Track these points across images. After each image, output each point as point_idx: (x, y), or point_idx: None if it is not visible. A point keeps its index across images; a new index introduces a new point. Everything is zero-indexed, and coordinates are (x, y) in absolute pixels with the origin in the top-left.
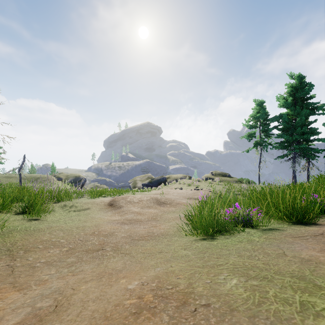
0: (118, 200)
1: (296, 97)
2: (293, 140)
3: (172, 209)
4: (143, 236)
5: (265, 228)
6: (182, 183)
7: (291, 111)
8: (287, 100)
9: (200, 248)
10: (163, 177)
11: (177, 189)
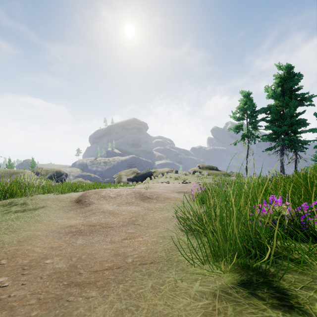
0: (89, 195)
1: (284, 88)
2: (281, 132)
3: (159, 205)
4: (100, 270)
5: None
6: (169, 176)
7: (280, 102)
8: (275, 92)
9: None
10: (149, 172)
11: (163, 183)
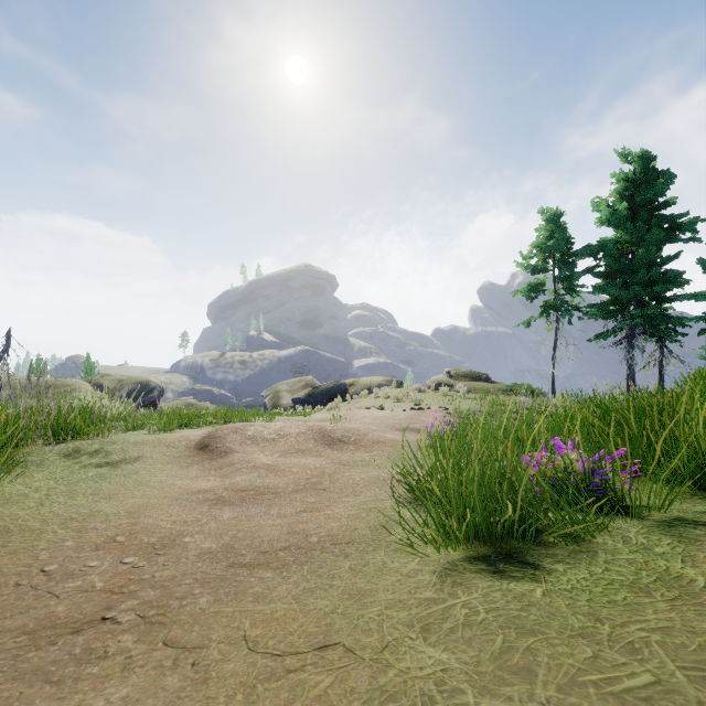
0: (223, 436)
1: (635, 202)
2: (628, 298)
3: (362, 456)
4: (271, 551)
5: (663, 518)
6: (383, 395)
7: (626, 233)
8: (615, 210)
9: (488, 623)
10: (340, 384)
11: (372, 409)
